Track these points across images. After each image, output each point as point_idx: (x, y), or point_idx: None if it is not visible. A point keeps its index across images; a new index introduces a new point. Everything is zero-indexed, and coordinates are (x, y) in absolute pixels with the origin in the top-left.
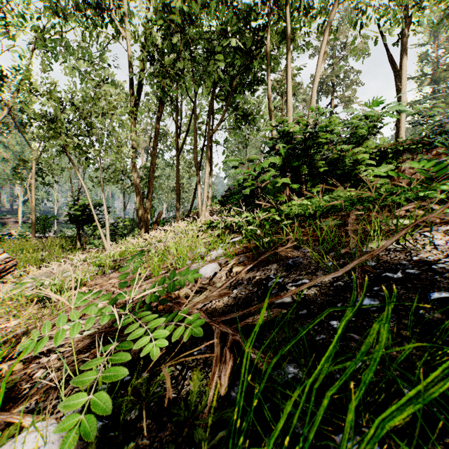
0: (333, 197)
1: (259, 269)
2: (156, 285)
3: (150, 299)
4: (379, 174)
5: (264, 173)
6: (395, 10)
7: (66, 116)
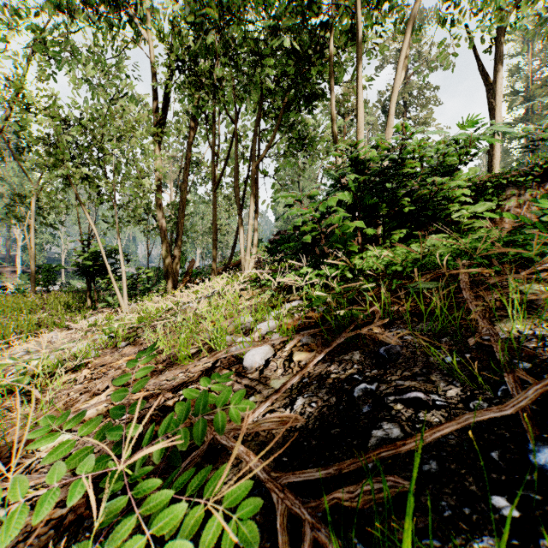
0: (425, 247)
1: (333, 358)
2: (183, 375)
3: (159, 454)
4: (488, 216)
5: (331, 214)
6: (496, 3)
7: (69, 138)
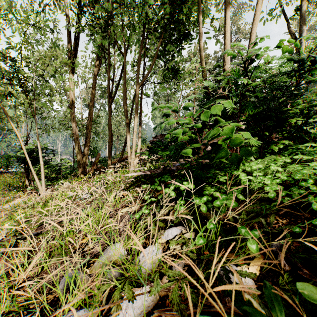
0: None
1: None
2: None
3: None
4: None
5: (219, 124)
6: None
7: None
